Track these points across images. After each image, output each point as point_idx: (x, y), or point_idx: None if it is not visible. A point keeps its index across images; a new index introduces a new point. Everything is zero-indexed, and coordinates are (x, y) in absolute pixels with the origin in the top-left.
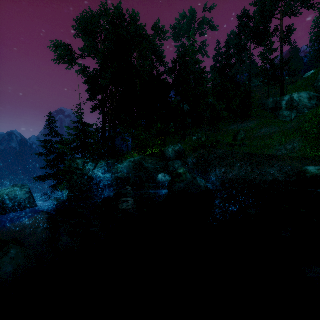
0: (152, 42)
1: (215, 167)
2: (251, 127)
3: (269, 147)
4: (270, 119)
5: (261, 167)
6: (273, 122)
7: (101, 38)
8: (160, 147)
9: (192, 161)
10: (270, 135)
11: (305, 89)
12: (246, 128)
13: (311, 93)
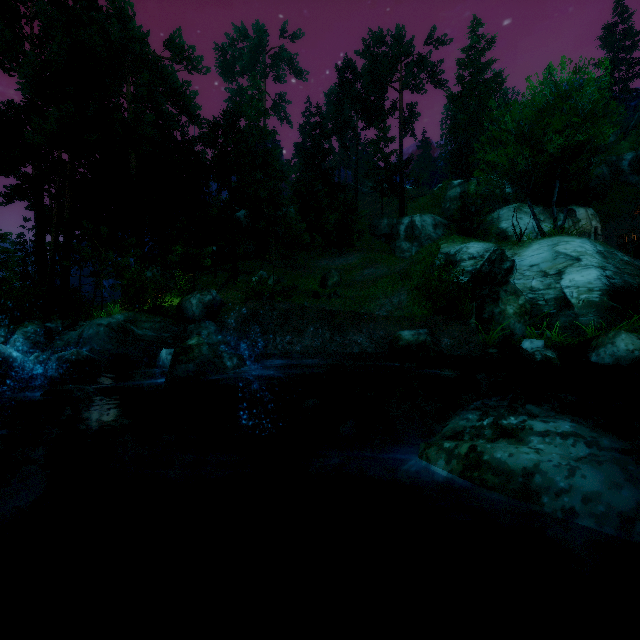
0: (165, 74)
1: (274, 333)
2: (352, 264)
3: (371, 299)
4: (380, 253)
5: (344, 332)
6: (383, 258)
7: (31, 28)
8: (183, 295)
9: (235, 324)
10: (374, 281)
11: (430, 211)
12: (345, 265)
13: (437, 217)
